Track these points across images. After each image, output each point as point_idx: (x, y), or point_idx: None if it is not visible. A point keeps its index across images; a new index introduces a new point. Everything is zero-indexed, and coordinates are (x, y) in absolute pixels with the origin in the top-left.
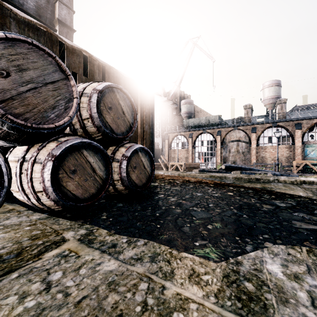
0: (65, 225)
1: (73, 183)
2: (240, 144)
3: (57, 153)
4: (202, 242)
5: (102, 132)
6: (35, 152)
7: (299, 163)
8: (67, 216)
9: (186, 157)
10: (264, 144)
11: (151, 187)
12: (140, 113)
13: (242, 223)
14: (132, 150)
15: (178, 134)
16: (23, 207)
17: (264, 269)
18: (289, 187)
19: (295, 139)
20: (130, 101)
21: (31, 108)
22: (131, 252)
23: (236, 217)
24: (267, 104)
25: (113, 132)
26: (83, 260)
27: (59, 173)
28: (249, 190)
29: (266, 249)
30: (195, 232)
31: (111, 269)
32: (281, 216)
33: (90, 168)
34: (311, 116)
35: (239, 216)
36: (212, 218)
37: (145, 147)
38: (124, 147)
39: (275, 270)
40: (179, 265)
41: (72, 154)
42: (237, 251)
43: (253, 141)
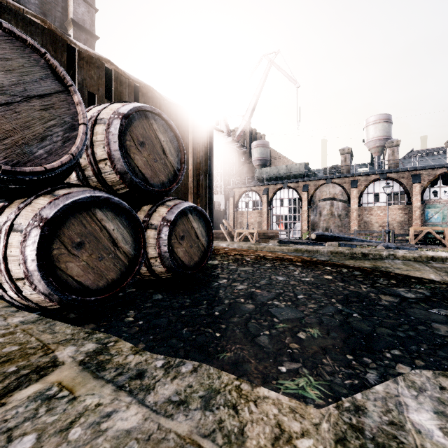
0: (63, 333)
1: (78, 263)
2: (336, 204)
3: (49, 215)
4: (292, 365)
5: (128, 182)
6: (14, 213)
7: (418, 231)
8: (69, 318)
9: (259, 222)
10: (369, 204)
11: (208, 268)
12: (193, 156)
13: (353, 328)
14: (178, 210)
15: (248, 189)
16: (1, 302)
17: (407, 422)
18: (412, 267)
19: (412, 197)
20: (174, 134)
21: (0, 138)
22: (168, 388)
23: (341, 317)
24: (373, 148)
25: (146, 183)
26: (81, 406)
27: (53, 247)
28: (355, 271)
29: (402, 379)
30: (278, 346)
31: (130, 426)
32: (413, 315)
33: (108, 239)
34: (434, 165)
35: (347, 316)
36: (304, 320)
37: (198, 207)
38: (165, 207)
39: (427, 424)
40: (253, 416)
41: (77, 216)
42: (353, 383)
43: (354, 200)
